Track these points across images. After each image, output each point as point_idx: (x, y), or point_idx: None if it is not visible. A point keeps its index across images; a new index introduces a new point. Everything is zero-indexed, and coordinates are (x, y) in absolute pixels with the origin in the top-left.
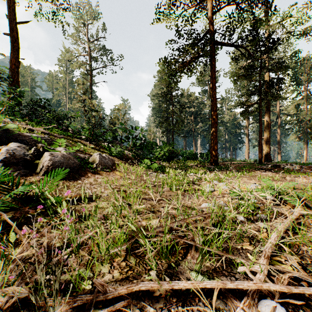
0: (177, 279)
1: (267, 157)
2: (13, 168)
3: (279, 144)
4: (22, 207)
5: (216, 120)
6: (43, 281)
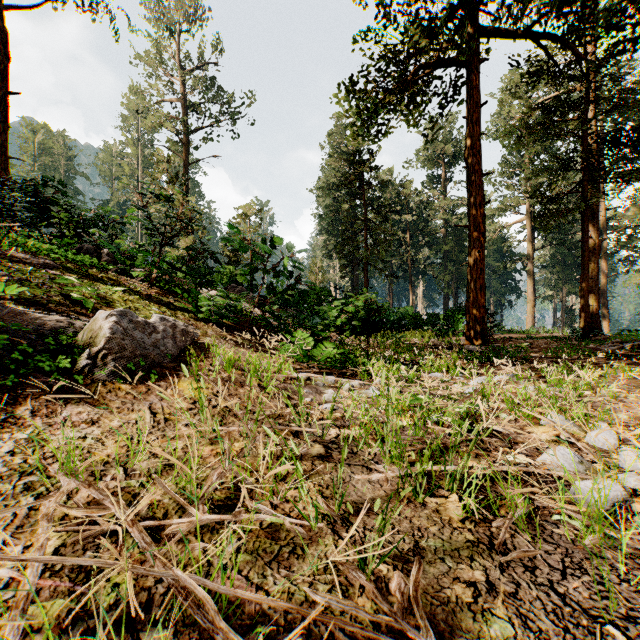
0: None
1: (592, 322)
2: None
3: (605, 293)
4: None
5: (483, 229)
6: None
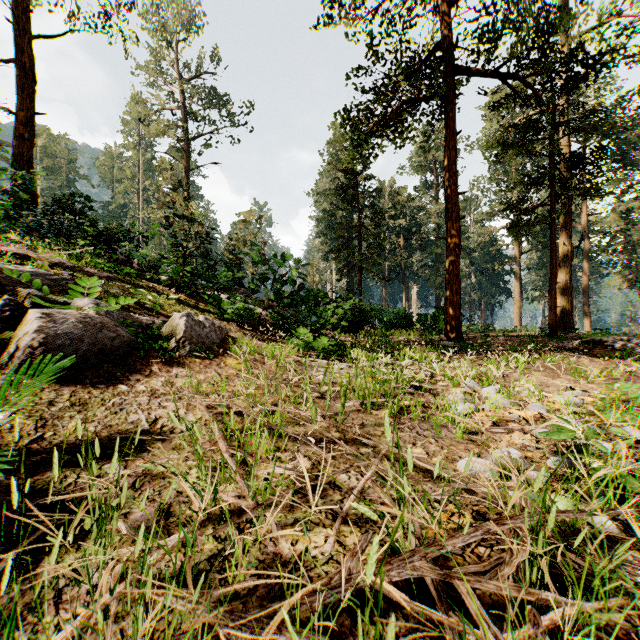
0: None
1: (566, 322)
2: None
3: (587, 294)
4: None
5: (458, 241)
6: None
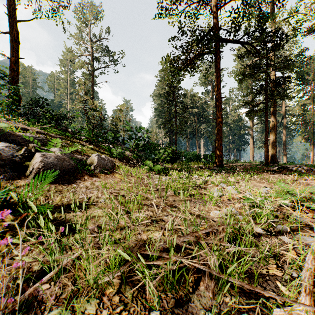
0: None
1: (273, 158)
2: None
3: (285, 145)
4: None
5: (221, 120)
6: None
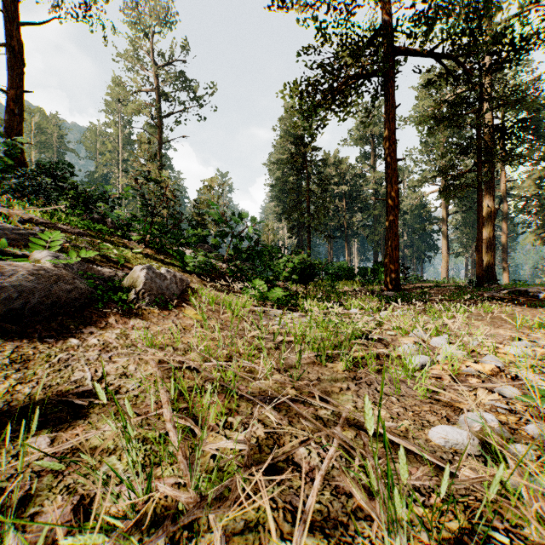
0: None
1: (489, 274)
2: None
3: (505, 250)
4: None
5: (397, 202)
6: None
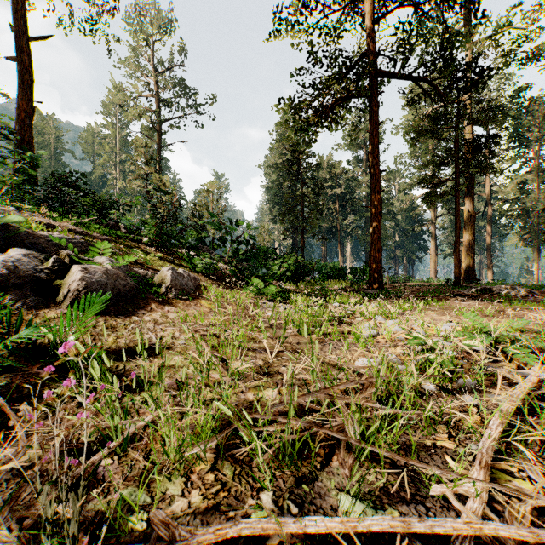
0: (313, 509)
1: (470, 274)
2: (15, 295)
3: (490, 251)
4: (27, 366)
5: (380, 210)
6: (50, 515)
